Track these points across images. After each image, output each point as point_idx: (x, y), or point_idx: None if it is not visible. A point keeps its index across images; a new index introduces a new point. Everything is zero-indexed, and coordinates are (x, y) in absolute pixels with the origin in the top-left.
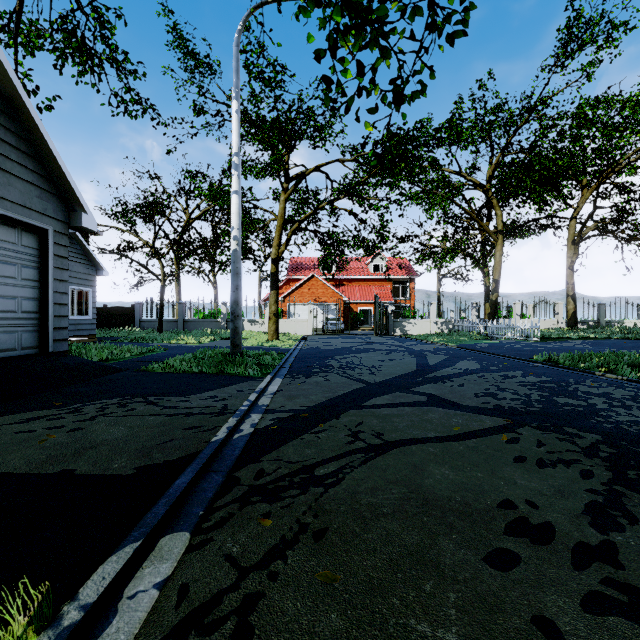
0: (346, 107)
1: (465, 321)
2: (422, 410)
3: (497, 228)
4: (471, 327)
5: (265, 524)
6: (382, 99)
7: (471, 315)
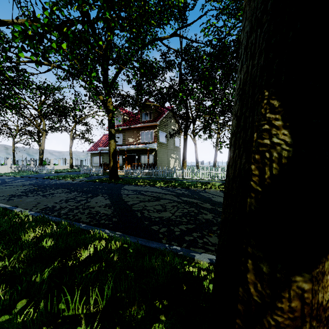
0: None
1: (28, 166)
2: (4, 186)
3: (43, 128)
4: (30, 169)
5: None
6: None
7: (31, 164)
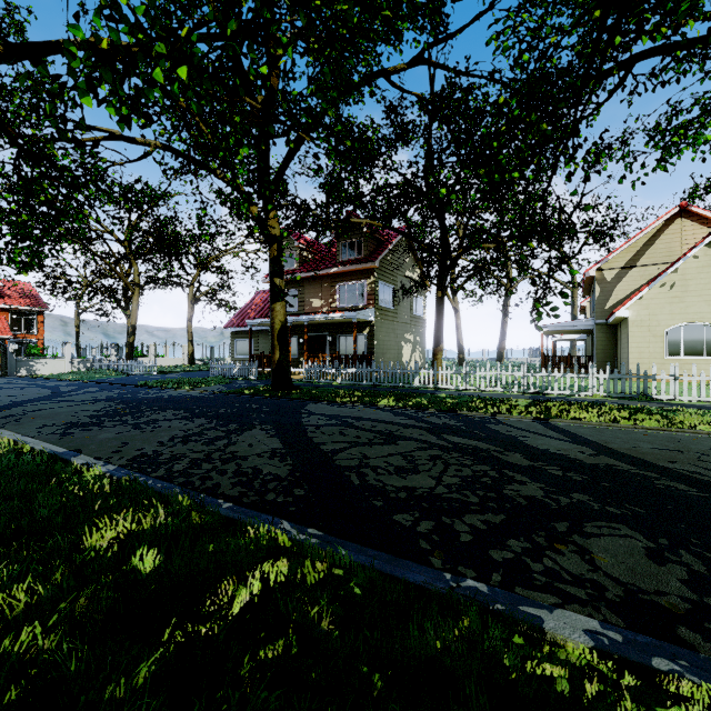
0: (0, 239)
1: (105, 360)
2: (57, 403)
3: (135, 281)
4: (109, 365)
5: (8, 419)
6: (33, 261)
7: (111, 354)
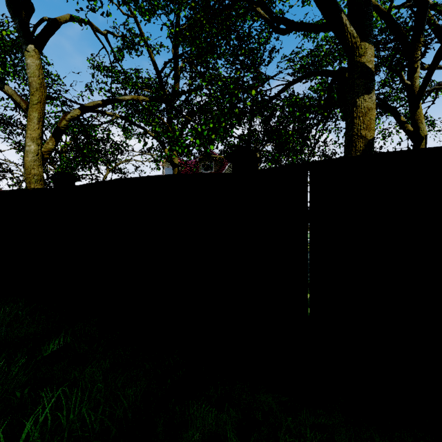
0: None
1: None
2: None
3: None
4: None
5: None
6: None
7: None
